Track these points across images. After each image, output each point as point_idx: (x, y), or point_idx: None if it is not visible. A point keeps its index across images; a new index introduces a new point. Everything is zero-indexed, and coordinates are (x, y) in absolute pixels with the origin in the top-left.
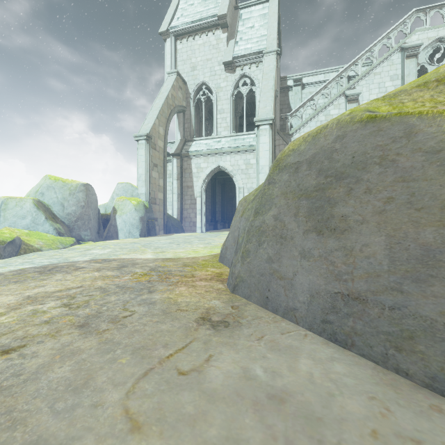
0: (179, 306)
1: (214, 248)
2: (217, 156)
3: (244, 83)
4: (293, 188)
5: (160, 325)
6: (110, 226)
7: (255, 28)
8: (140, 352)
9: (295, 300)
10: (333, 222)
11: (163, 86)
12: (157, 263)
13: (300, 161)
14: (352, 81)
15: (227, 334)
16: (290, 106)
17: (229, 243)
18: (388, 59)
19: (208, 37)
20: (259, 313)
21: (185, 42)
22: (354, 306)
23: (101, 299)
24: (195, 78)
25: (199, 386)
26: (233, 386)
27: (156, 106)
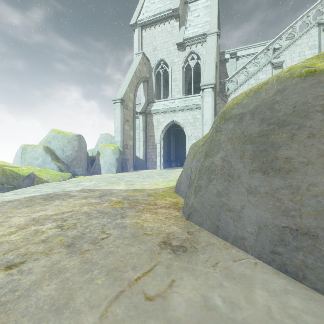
0: (144, 230)
1: (170, 182)
2: (172, 113)
3: (192, 58)
4: (238, 135)
5: (130, 248)
6: (96, 164)
7: (200, 16)
8: (113, 273)
9: (244, 230)
10: (277, 164)
11: (133, 63)
12: (128, 193)
13: (244, 112)
14: (277, 52)
15: (185, 259)
16: (227, 74)
17: (183, 178)
18: (307, 33)
19: (165, 25)
20: (211, 240)
21: (148, 30)
22: (303, 241)
23: (85, 222)
24: (156, 56)
25: (164, 315)
26: (195, 317)
27: (128, 78)
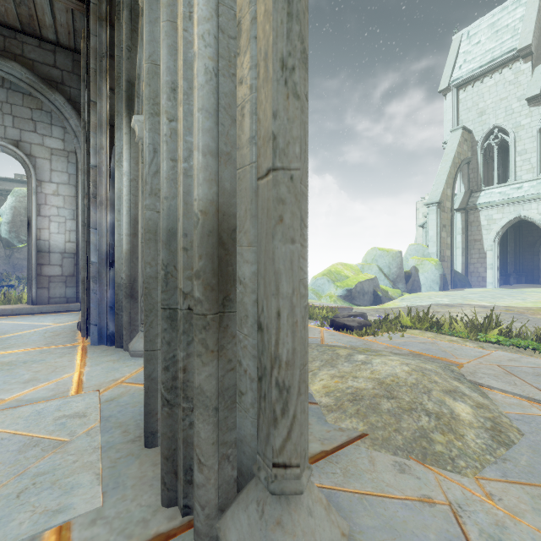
0: None
1: (535, 303)
2: (517, 204)
3: None
4: None
5: None
6: (414, 281)
7: None
8: None
9: None
10: None
11: (447, 146)
12: (504, 308)
13: None
14: None
15: None
16: None
17: None
18: None
19: (502, 74)
20: None
21: (469, 89)
22: None
23: (505, 315)
24: (484, 123)
25: None
26: None
27: (443, 170)
